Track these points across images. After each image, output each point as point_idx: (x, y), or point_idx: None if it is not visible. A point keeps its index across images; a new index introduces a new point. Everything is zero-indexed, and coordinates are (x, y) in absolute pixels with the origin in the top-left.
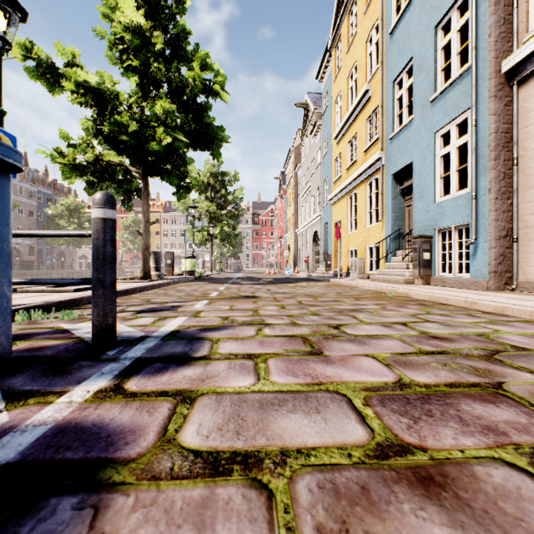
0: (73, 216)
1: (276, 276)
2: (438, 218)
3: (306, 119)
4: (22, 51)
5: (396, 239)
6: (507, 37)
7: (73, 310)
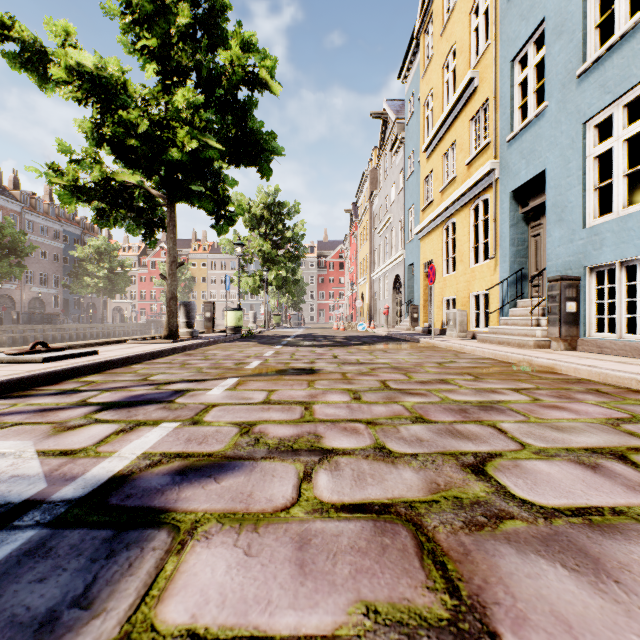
0: (104, 260)
1: (346, 333)
2: (591, 249)
3: (384, 134)
4: None
5: (517, 282)
6: None
7: (1, 401)
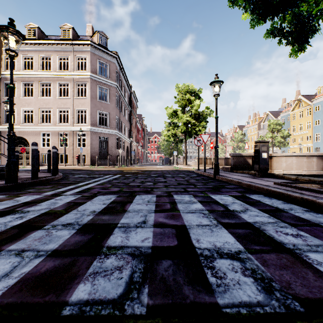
0: None
1: None
2: None
3: (266, 117)
4: (269, 134)
5: None
6: None
7: None
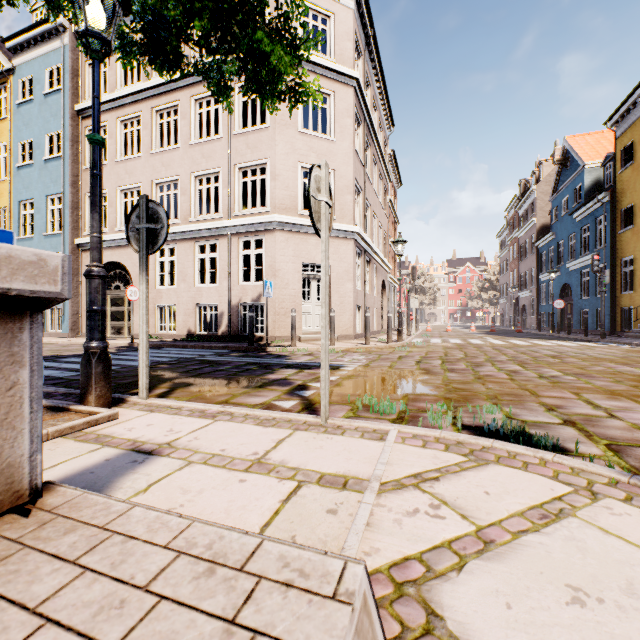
0: None
1: None
2: None
3: None
4: None
5: None
6: (78, 228)
7: None
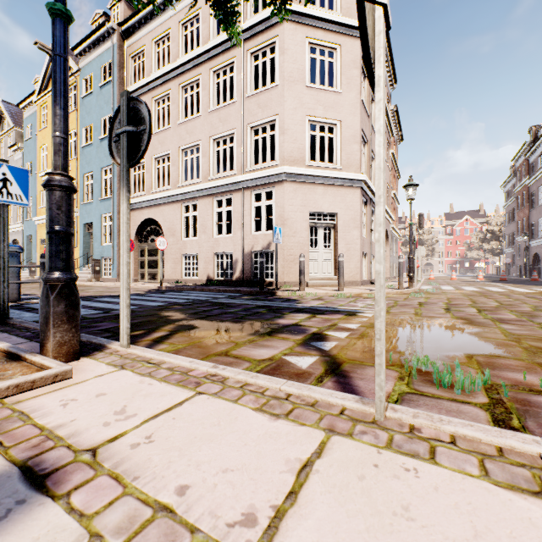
0: None
1: None
2: (103, 252)
3: (0, 123)
4: None
5: (86, 258)
6: None
7: None
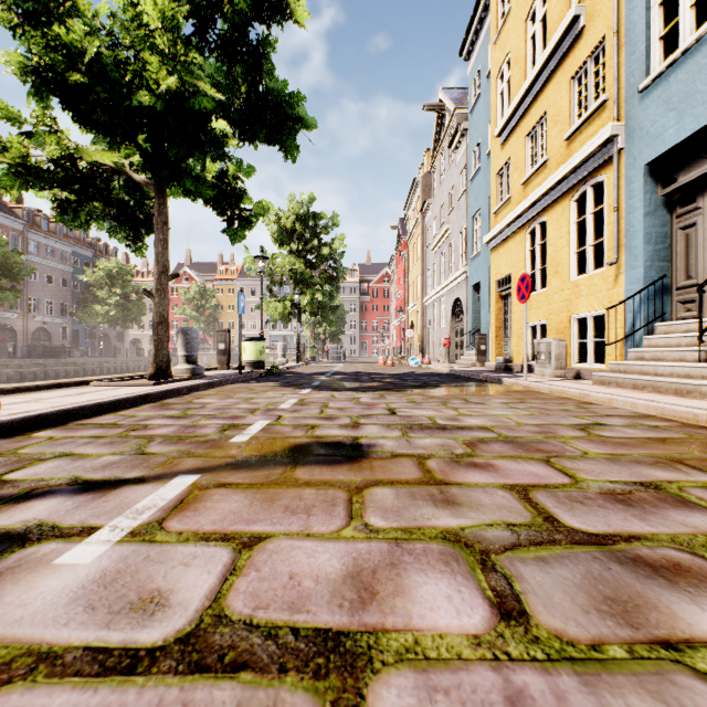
0: (116, 285)
1: (396, 370)
2: None
3: (440, 131)
4: None
5: (654, 297)
6: None
7: None
